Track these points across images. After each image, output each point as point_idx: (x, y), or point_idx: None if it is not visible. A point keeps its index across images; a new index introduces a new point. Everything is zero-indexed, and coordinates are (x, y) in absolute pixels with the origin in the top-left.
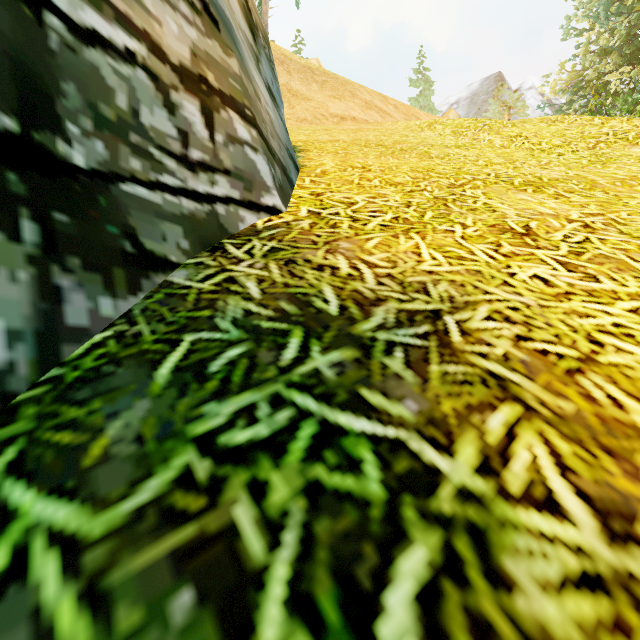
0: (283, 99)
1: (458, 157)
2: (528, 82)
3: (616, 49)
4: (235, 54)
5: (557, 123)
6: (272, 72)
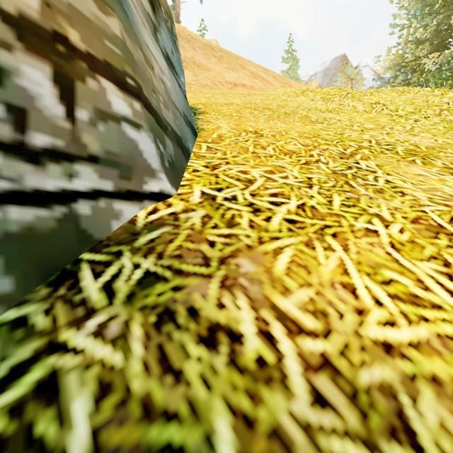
0: (189, 69)
1: (334, 121)
2: (364, 62)
3: (427, 40)
4: (117, 14)
5: (405, 93)
6: (173, 43)
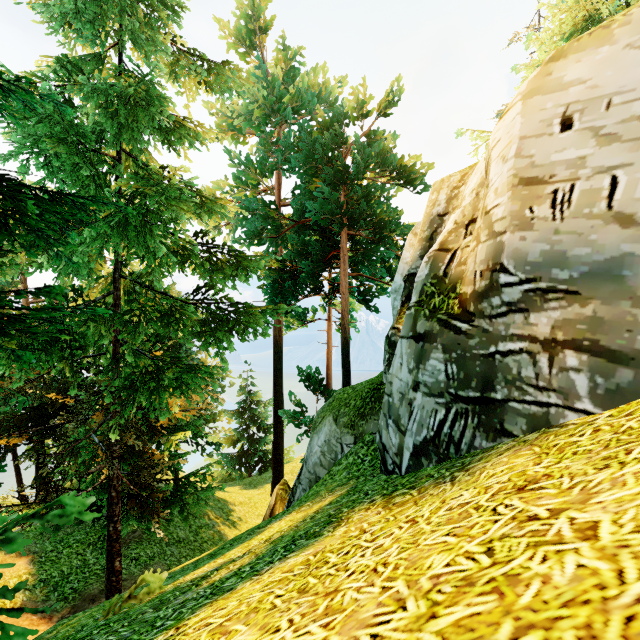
0: None
1: None
2: None
3: None
4: (599, 296)
5: None
6: None
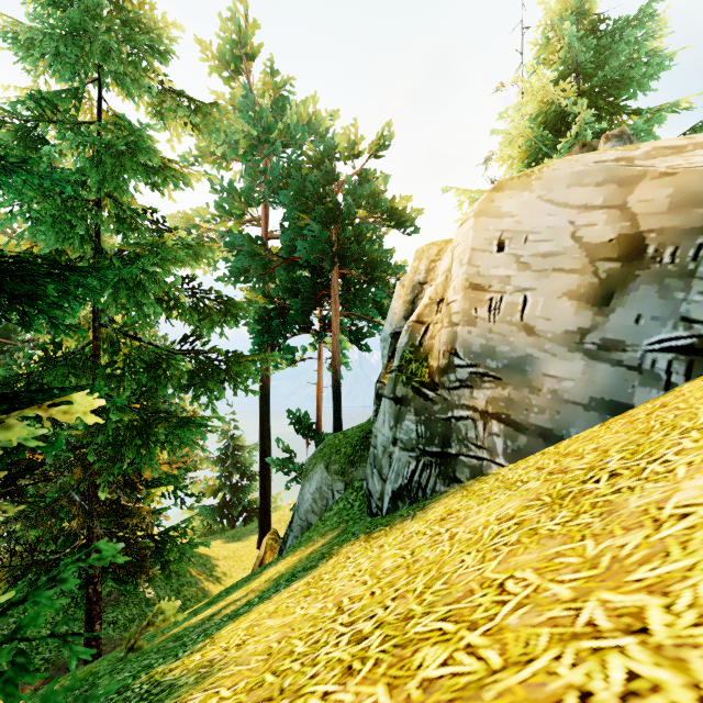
0: None
1: None
2: None
3: None
4: (512, 383)
5: None
6: (670, 288)
